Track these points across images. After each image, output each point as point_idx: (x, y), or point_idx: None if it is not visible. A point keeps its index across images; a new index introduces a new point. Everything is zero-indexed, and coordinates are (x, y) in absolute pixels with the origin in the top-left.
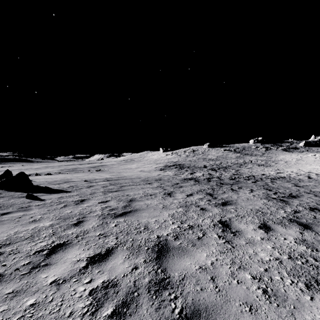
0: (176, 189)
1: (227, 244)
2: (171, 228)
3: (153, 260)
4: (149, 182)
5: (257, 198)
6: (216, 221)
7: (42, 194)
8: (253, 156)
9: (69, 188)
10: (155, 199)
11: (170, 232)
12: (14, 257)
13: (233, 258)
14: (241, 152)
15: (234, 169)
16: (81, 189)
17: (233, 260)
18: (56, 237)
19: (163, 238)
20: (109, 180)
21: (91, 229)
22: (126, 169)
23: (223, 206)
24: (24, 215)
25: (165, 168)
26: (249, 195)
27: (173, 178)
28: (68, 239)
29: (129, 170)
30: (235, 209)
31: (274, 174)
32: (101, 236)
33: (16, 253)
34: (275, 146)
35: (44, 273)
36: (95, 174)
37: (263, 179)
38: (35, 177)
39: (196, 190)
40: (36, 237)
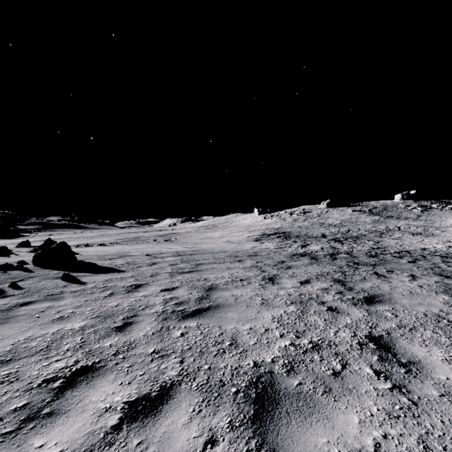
0: (282, 271)
1: (399, 393)
2: (278, 346)
3: (248, 424)
4: (239, 259)
5: (429, 291)
6: (362, 336)
7: (85, 274)
8: (402, 220)
9: (123, 265)
10: (249, 287)
11: (277, 355)
12: (6, 389)
13: (423, 435)
14: (380, 213)
15: (372, 240)
16: (139, 268)
17: (426, 443)
18: (83, 352)
19: (265, 368)
20: (181, 255)
21: (141, 339)
22: (206, 238)
23: (369, 304)
24: (49, 308)
25: (262, 238)
26: (411, 286)
27: (275, 253)
28: (101, 358)
29: (210, 240)
30: (392, 311)
31: (443, 249)
32: (155, 356)
33: (13, 381)
34: (438, 203)
35: (41, 436)
36: (163, 246)
37: (428, 257)
38: (84, 249)
39: (315, 273)
40: (53, 350)
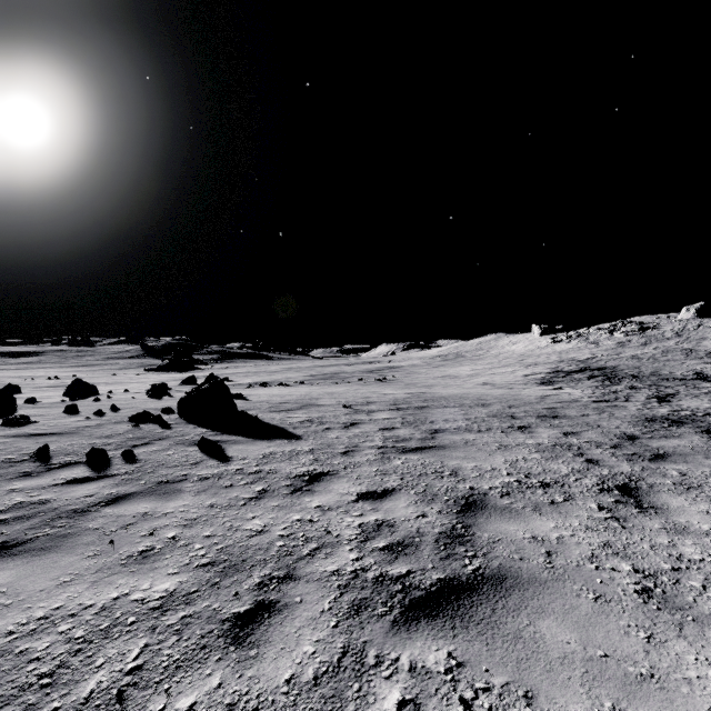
0: (644, 465)
1: None
2: None
3: None
4: (520, 424)
5: None
6: None
7: (239, 438)
8: None
9: (302, 425)
10: (573, 512)
11: None
12: None
13: None
14: None
15: None
16: (326, 432)
17: None
18: None
19: None
20: (402, 409)
21: (278, 703)
22: (445, 377)
23: None
24: (143, 518)
25: (555, 379)
26: None
27: (599, 414)
28: None
29: (452, 380)
30: None
31: None
32: None
33: None
34: None
35: None
36: (372, 389)
37: None
38: (256, 391)
39: None
40: (57, 692)
